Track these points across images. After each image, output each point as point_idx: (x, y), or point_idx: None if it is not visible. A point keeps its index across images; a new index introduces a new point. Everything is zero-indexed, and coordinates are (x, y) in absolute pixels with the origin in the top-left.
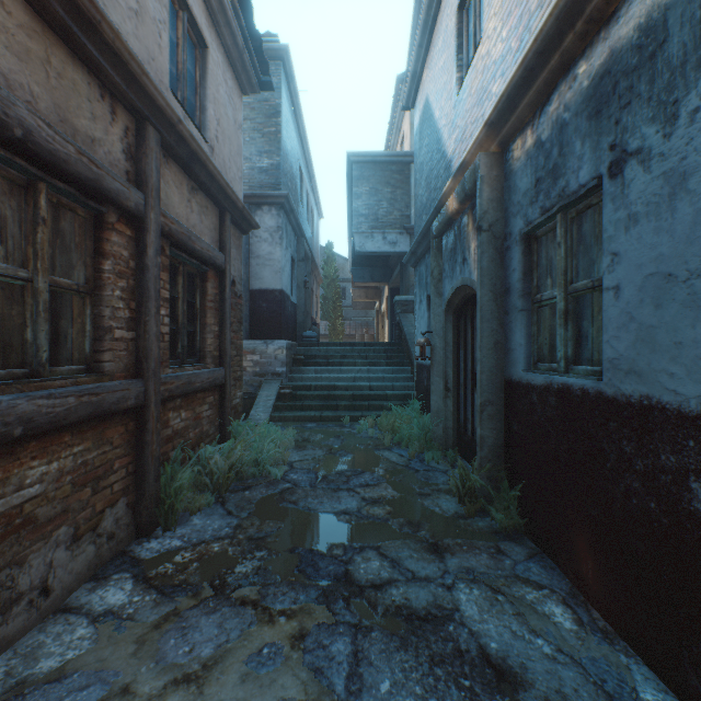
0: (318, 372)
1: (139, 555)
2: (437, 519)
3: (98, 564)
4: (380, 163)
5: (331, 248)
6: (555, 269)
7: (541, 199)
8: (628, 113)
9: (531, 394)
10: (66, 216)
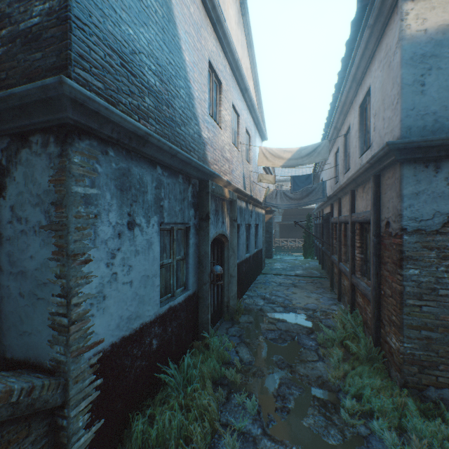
0: None
1: None
2: (253, 314)
3: None
4: None
5: None
6: None
7: None
8: (241, 218)
9: None
10: None
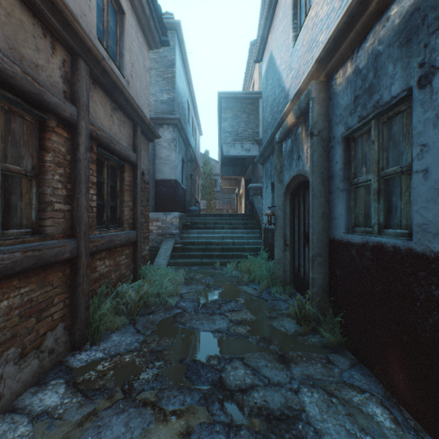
0: (199, 233)
1: (72, 365)
2: (283, 336)
3: (41, 372)
4: (239, 98)
5: (207, 154)
6: (369, 160)
7: (359, 110)
8: (436, 37)
9: (351, 249)
10: (16, 120)
